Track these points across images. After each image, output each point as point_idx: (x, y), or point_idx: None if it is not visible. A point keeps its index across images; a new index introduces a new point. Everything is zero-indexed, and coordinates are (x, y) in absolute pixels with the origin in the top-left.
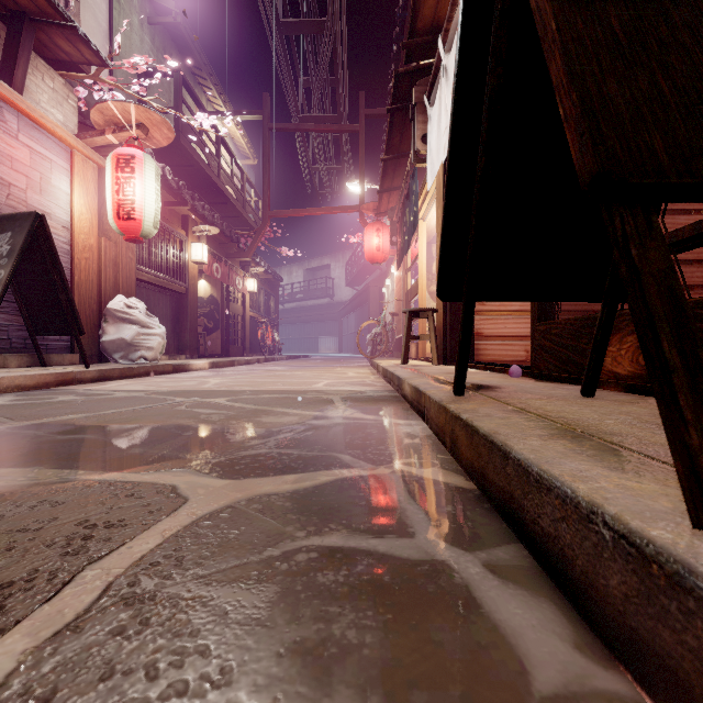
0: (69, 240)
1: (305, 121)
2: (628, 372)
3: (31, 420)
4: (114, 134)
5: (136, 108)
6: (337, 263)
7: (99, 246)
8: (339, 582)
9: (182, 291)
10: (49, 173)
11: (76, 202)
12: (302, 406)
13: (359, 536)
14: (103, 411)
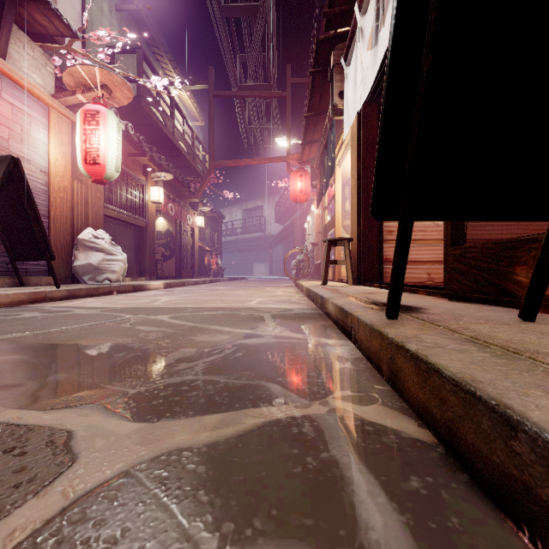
0: (46, 182)
1: (242, 89)
2: None
3: None
4: (83, 94)
5: (100, 71)
6: (268, 204)
7: (72, 188)
8: None
9: (143, 225)
10: (29, 125)
11: (52, 151)
12: (235, 324)
13: None
14: (54, 328)
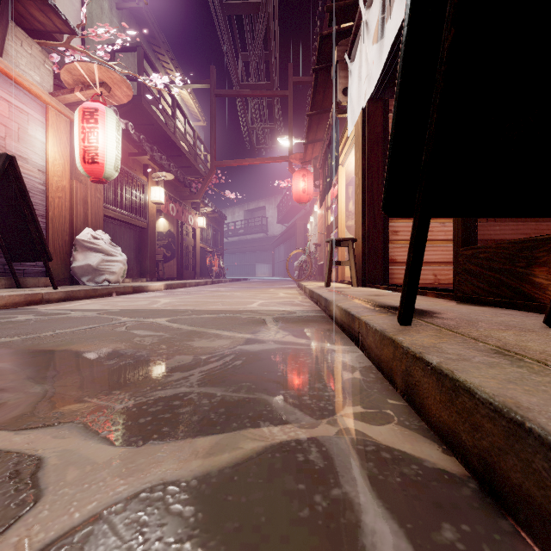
0: (44, 181)
1: (244, 88)
2: None
3: None
4: (82, 92)
5: (99, 68)
6: (270, 205)
7: (71, 187)
8: None
9: (144, 226)
10: (26, 124)
11: (50, 150)
12: (236, 328)
13: None
14: (45, 332)
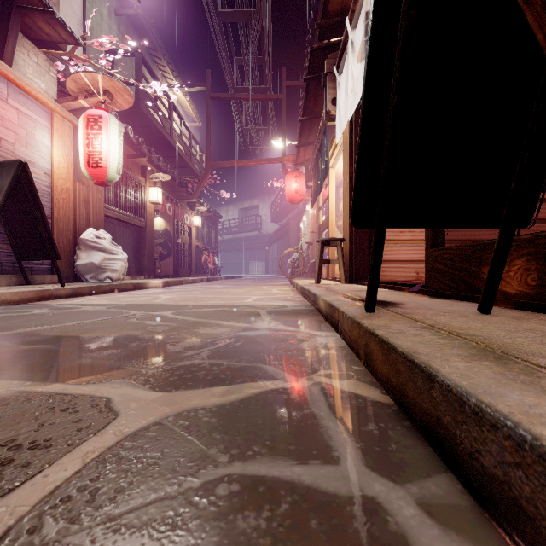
0: (50, 183)
1: (239, 91)
2: (517, 291)
3: (4, 331)
4: (86, 99)
5: (103, 77)
6: (264, 203)
7: (74, 189)
8: (261, 529)
9: (142, 225)
10: (34, 130)
11: (55, 154)
12: (234, 319)
13: (283, 462)
14: (68, 323)
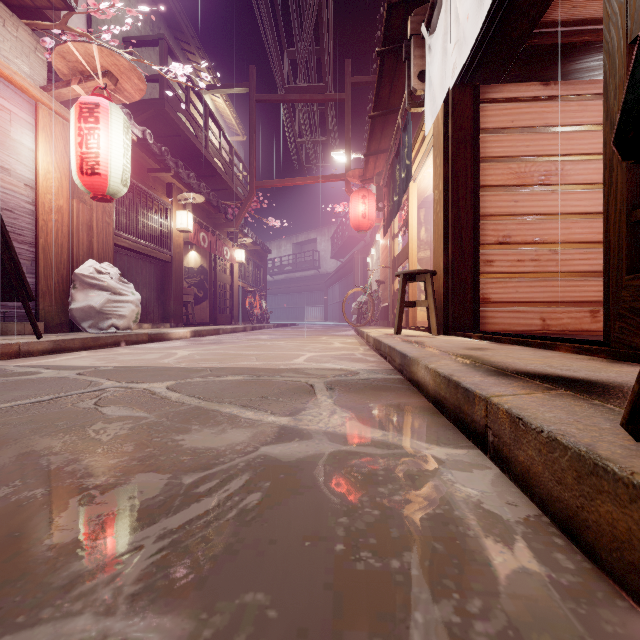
0: (34, 199)
1: (291, 92)
2: None
3: None
4: (81, 84)
5: (100, 50)
6: (323, 237)
7: (71, 209)
8: None
9: (167, 259)
10: (8, 125)
11: (41, 159)
12: (266, 402)
13: None
14: None
